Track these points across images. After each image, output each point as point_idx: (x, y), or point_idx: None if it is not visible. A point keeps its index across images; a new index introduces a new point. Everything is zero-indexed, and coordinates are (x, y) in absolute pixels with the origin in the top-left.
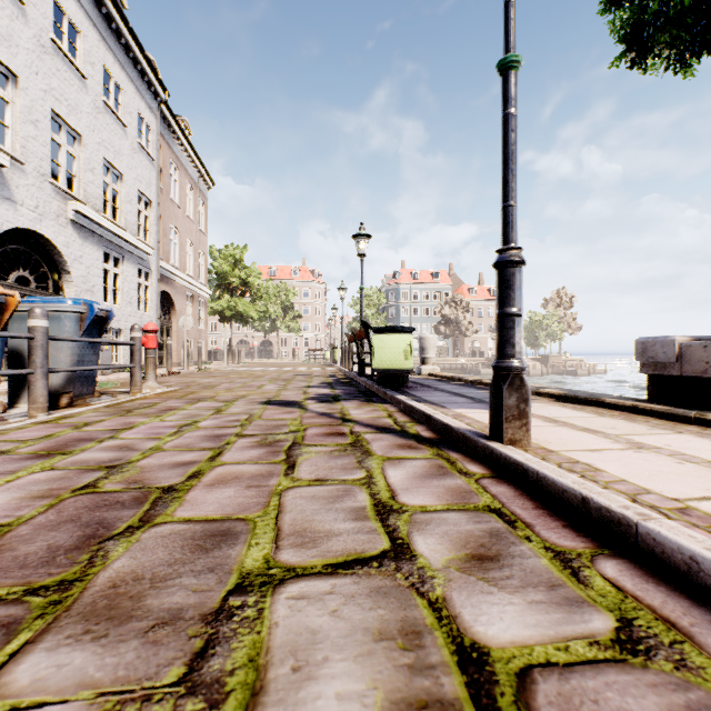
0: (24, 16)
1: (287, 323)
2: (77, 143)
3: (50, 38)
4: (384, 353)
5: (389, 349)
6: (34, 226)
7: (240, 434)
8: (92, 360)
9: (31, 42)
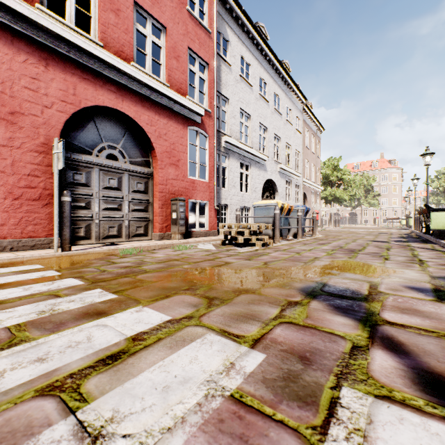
0: (268, 106)
1: (368, 201)
2: (279, 141)
3: (273, 108)
4: (437, 221)
5: (440, 219)
6: (270, 177)
7: (367, 246)
8: (304, 224)
9: (270, 114)
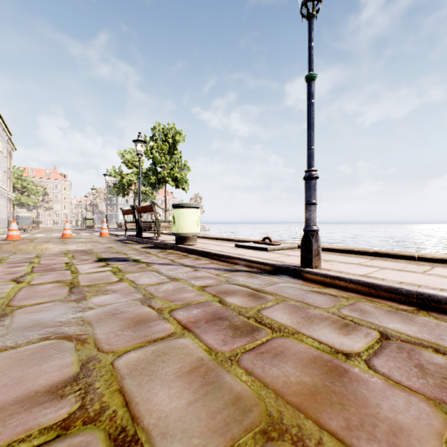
0: None
1: (45, 205)
2: None
3: None
4: (89, 223)
5: (90, 222)
6: None
7: None
8: None
9: None
